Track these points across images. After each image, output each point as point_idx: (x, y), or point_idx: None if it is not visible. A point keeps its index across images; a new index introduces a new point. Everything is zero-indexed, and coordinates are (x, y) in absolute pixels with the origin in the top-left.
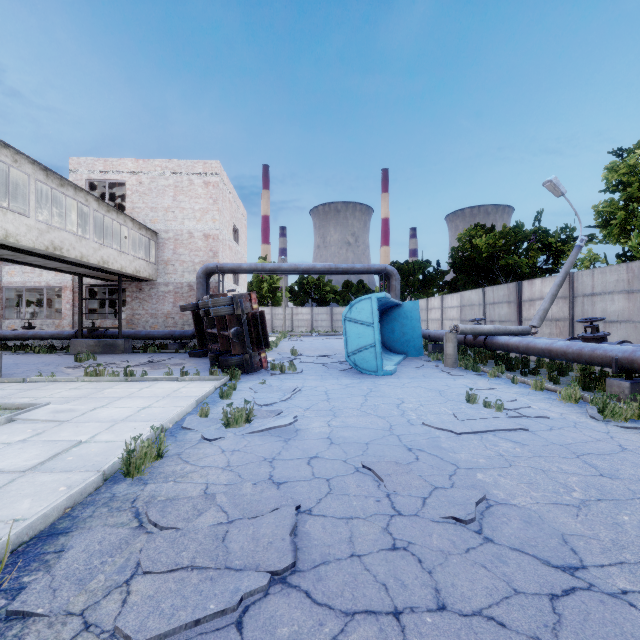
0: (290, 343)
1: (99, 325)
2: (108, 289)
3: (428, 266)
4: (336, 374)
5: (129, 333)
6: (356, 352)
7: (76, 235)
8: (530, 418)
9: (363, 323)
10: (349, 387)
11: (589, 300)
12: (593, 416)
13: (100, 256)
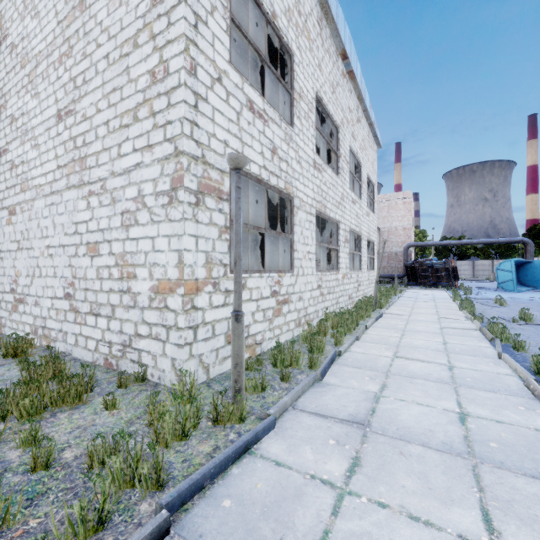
0: None
1: None
2: None
3: None
4: (492, 291)
5: None
6: (502, 283)
7: None
8: None
9: (506, 271)
10: (500, 293)
11: None
12: None
13: None
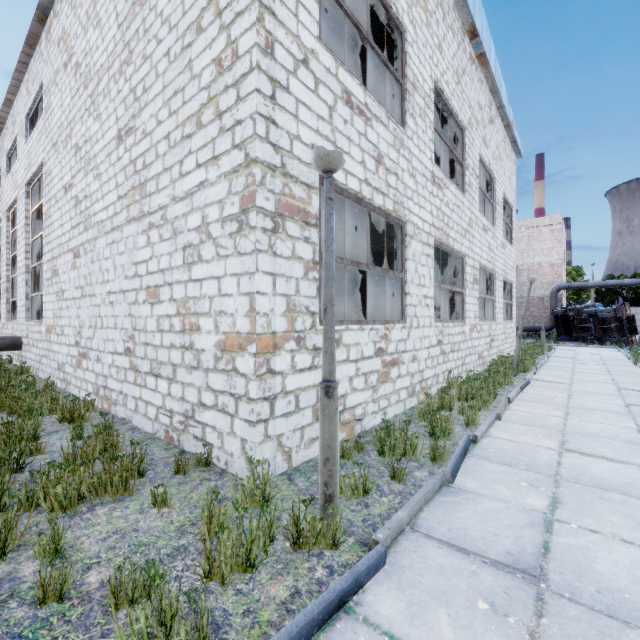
0: None
1: None
2: None
3: None
4: None
5: None
6: None
7: None
8: None
9: None
10: None
11: None
12: None
13: None
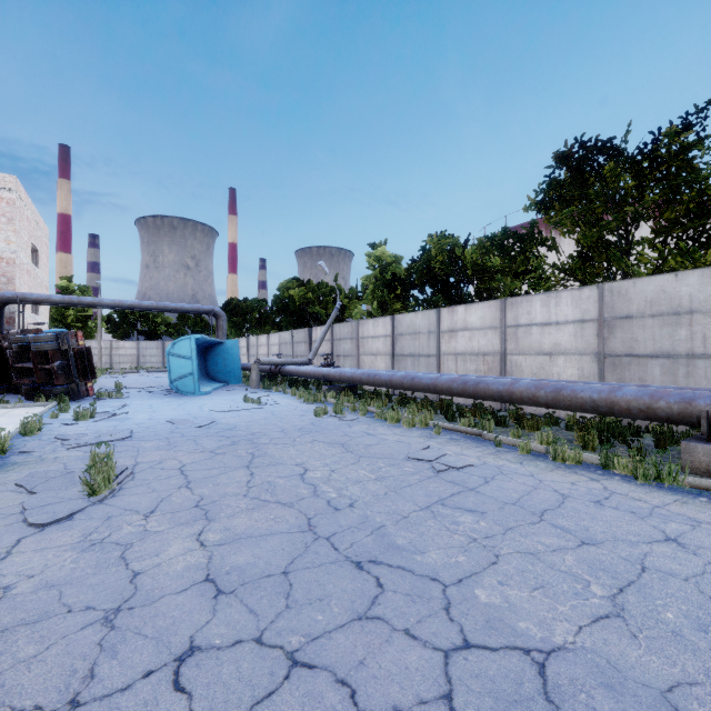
0: (111, 379)
1: None
2: None
3: (265, 305)
4: (161, 397)
5: None
6: (178, 379)
7: None
8: (270, 405)
9: (184, 357)
10: (169, 402)
11: (339, 343)
12: (301, 402)
13: None
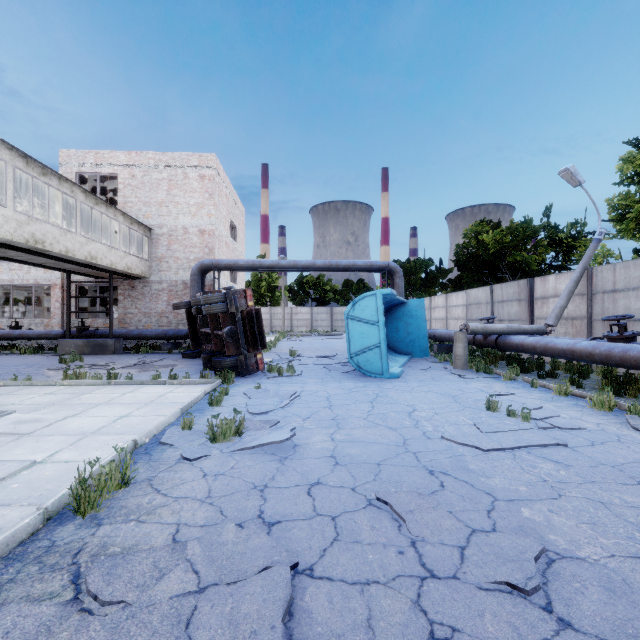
0: (289, 343)
1: (90, 324)
2: (100, 287)
3: (430, 264)
4: (338, 377)
5: (120, 333)
6: (359, 353)
7: (60, 228)
8: (564, 430)
9: (367, 322)
10: (353, 392)
11: (610, 297)
12: (637, 427)
13: (87, 251)
